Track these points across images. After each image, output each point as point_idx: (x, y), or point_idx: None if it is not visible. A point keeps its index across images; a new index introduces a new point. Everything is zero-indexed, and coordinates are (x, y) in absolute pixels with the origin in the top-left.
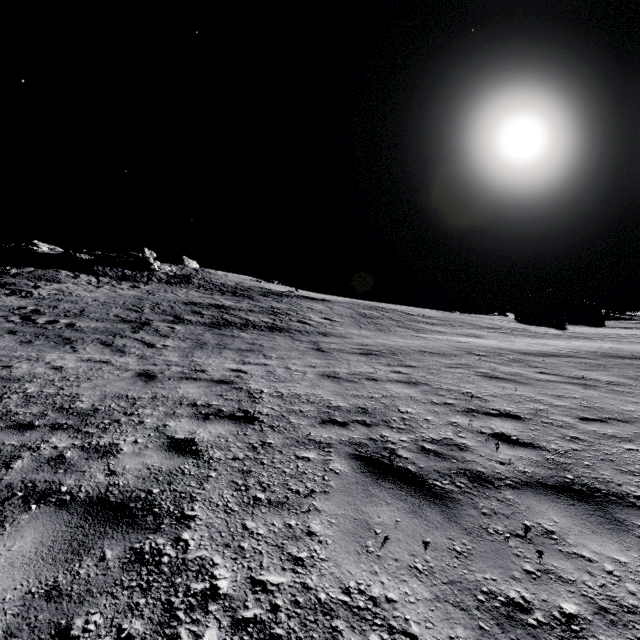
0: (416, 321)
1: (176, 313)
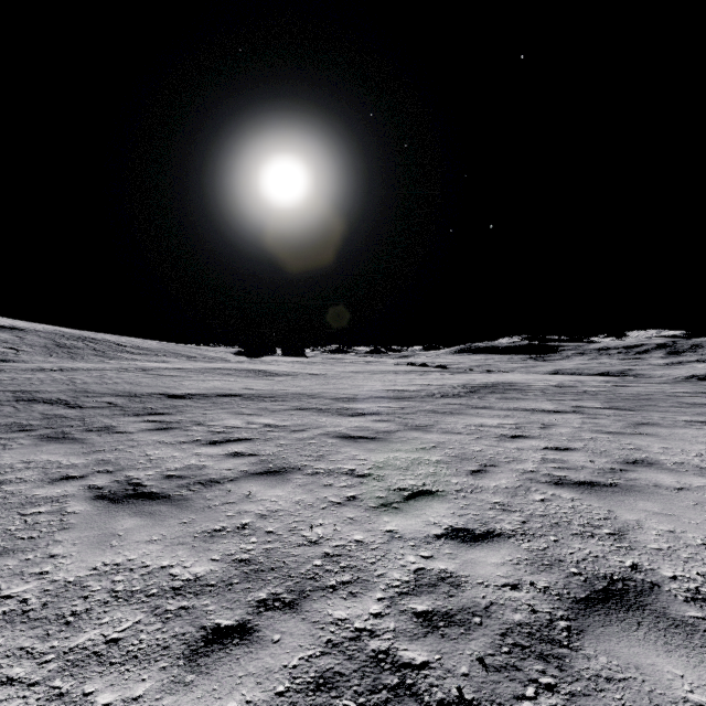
0: (122, 351)
1: None
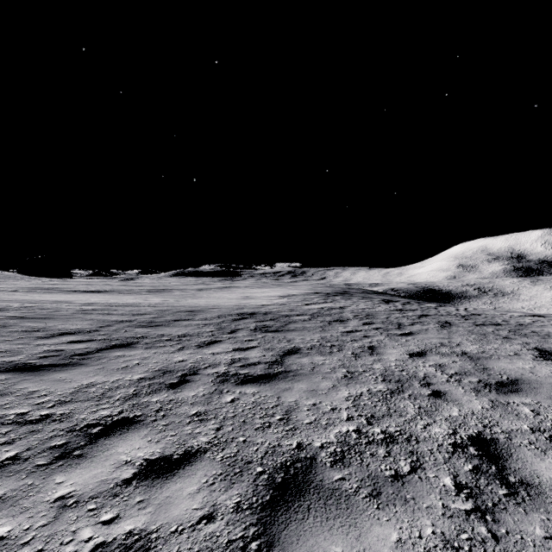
0: None
1: None
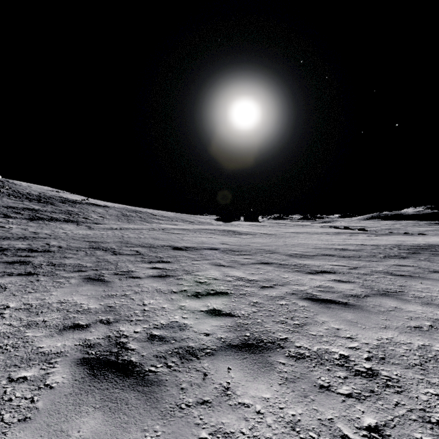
0: (154, 218)
1: (3, 213)
